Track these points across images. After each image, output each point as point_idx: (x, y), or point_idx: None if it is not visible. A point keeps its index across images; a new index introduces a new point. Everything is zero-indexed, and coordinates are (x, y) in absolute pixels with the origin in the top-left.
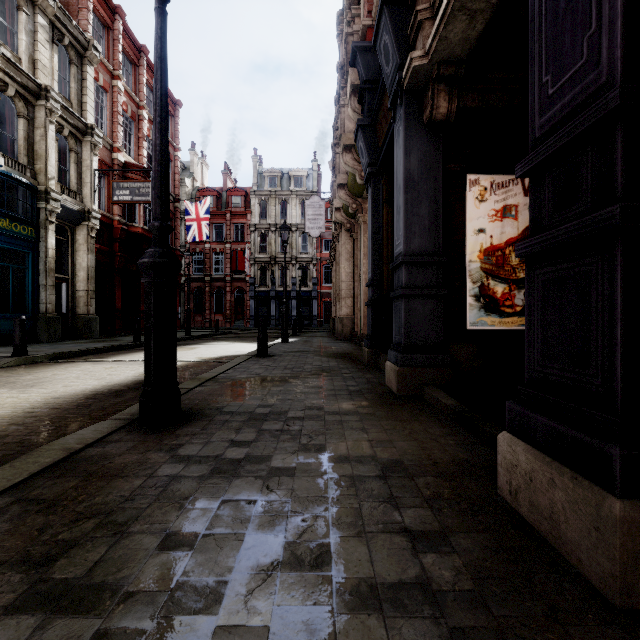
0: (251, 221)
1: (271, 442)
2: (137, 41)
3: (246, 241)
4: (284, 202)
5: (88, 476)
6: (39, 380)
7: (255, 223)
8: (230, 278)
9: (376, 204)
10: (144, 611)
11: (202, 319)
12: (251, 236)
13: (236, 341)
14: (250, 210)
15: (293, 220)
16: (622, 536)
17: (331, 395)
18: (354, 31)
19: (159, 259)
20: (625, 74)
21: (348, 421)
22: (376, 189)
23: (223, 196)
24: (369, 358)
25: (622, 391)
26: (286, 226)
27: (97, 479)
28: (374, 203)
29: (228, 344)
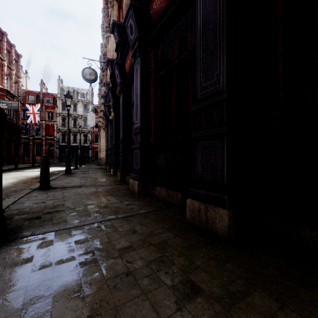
0: (57, 111)
1: (88, 174)
2: (2, 30)
3: (54, 120)
4: (75, 103)
5: (68, 175)
6: (18, 174)
7: (59, 112)
8: (45, 138)
9: (108, 132)
10: (83, 176)
11: (28, 158)
12: (57, 118)
13: (59, 167)
14: (56, 106)
15: (80, 113)
16: (113, 171)
17: (96, 172)
18: (103, 89)
19: (69, 150)
20: (114, 144)
21: (98, 173)
22: (108, 129)
23: (40, 96)
24: (106, 168)
25: (114, 163)
26: (81, 127)
27: (69, 175)
28: (107, 132)
29: (58, 167)
